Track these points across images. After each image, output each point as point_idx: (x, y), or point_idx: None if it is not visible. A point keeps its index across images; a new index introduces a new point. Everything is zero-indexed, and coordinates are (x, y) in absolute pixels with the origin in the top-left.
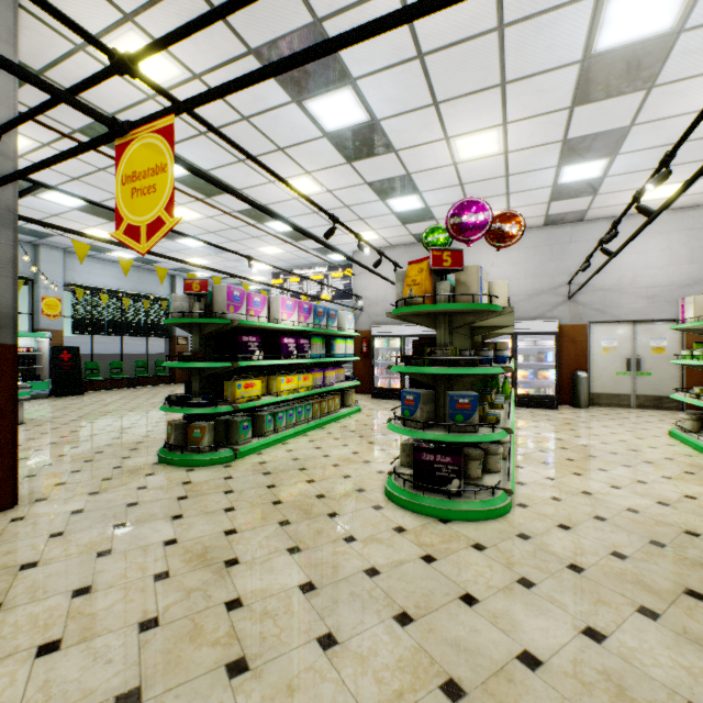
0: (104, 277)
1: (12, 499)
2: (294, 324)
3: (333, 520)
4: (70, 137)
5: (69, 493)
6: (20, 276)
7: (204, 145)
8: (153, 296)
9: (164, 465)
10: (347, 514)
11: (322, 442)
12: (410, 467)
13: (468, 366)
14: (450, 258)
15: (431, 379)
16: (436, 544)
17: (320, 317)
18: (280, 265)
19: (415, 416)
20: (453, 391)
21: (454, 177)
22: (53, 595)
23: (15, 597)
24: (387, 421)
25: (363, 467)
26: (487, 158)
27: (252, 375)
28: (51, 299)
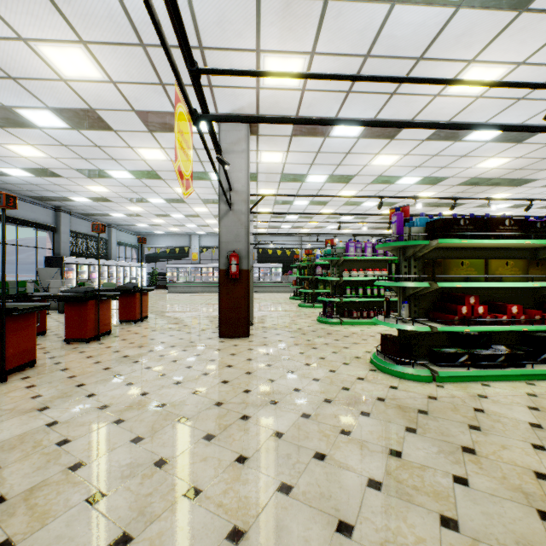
0: None
1: None
2: None
3: None
4: None
5: None
6: None
7: None
8: None
9: None
10: None
11: None
12: None
13: None
14: None
15: None
16: None
17: None
18: None
19: None
20: None
21: None
22: None
23: None
24: None
25: None
26: None
27: None
28: None
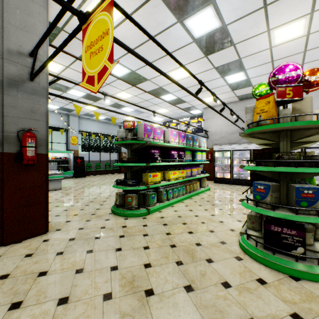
0: (93, 127)
1: (45, 229)
2: (177, 144)
3: (210, 265)
4: (73, 56)
5: (70, 227)
6: (62, 128)
7: (133, 57)
8: (112, 135)
9: (114, 214)
10: (219, 261)
11: (192, 206)
12: (254, 230)
13: (311, 166)
14: (292, 92)
15: (274, 175)
16: (298, 302)
17: (189, 140)
18: (166, 118)
19: (265, 200)
20: (296, 184)
21: (268, 57)
22: (48, 301)
23: (30, 297)
24: (239, 200)
25: (220, 225)
26: (293, 41)
27: (155, 170)
28: (73, 137)
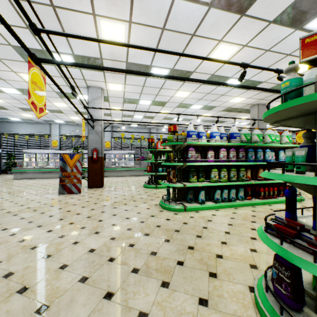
0: None
1: None
2: None
3: None
4: None
5: None
6: None
7: None
8: None
9: None
10: None
11: None
12: None
13: None
14: None
15: None
16: None
17: None
18: None
19: None
20: None
21: None
22: None
23: None
24: None
25: None
26: None
27: None
28: None
